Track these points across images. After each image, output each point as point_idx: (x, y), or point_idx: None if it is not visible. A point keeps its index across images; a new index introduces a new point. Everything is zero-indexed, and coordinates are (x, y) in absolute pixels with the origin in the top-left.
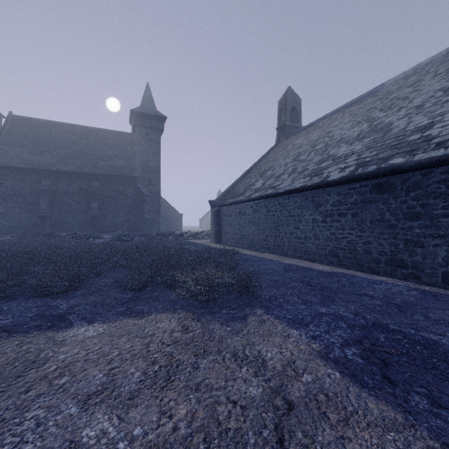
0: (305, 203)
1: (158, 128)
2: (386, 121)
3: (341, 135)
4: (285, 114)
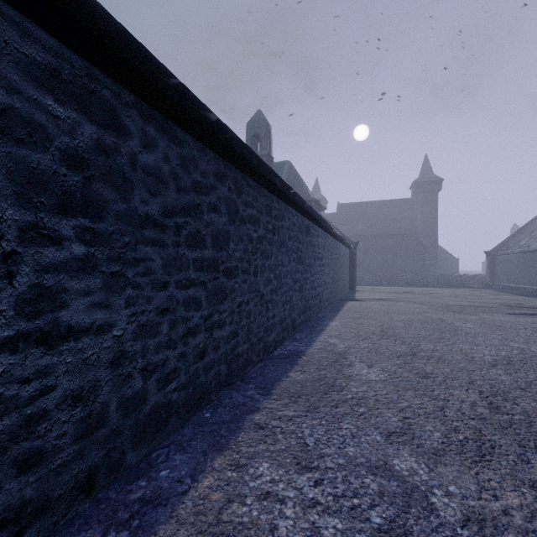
0: None
1: (436, 189)
2: None
3: None
4: None
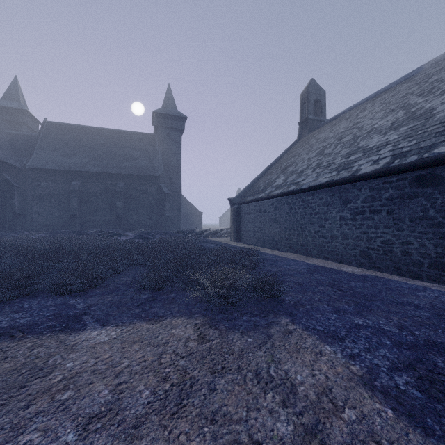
0: (332, 200)
1: (179, 128)
2: (427, 107)
3: (372, 125)
4: (308, 107)
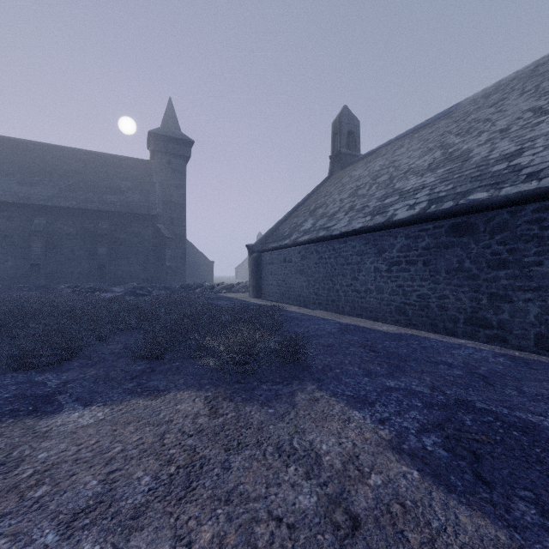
0: (366, 248)
1: (184, 154)
2: (464, 148)
3: (409, 164)
4: (341, 139)
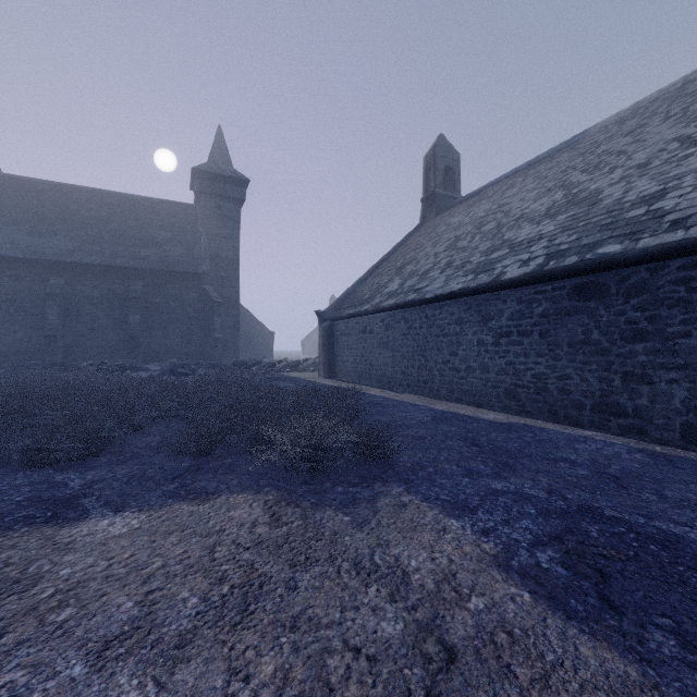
0: (467, 316)
1: (237, 196)
2: (592, 188)
3: (522, 209)
4: (435, 177)
